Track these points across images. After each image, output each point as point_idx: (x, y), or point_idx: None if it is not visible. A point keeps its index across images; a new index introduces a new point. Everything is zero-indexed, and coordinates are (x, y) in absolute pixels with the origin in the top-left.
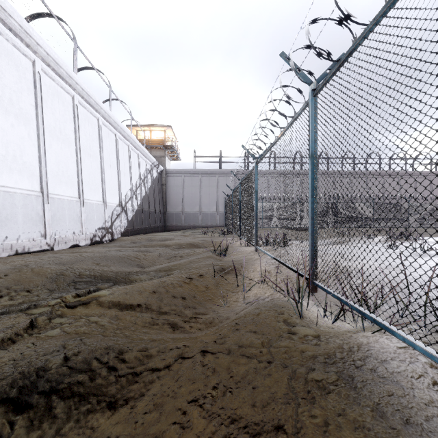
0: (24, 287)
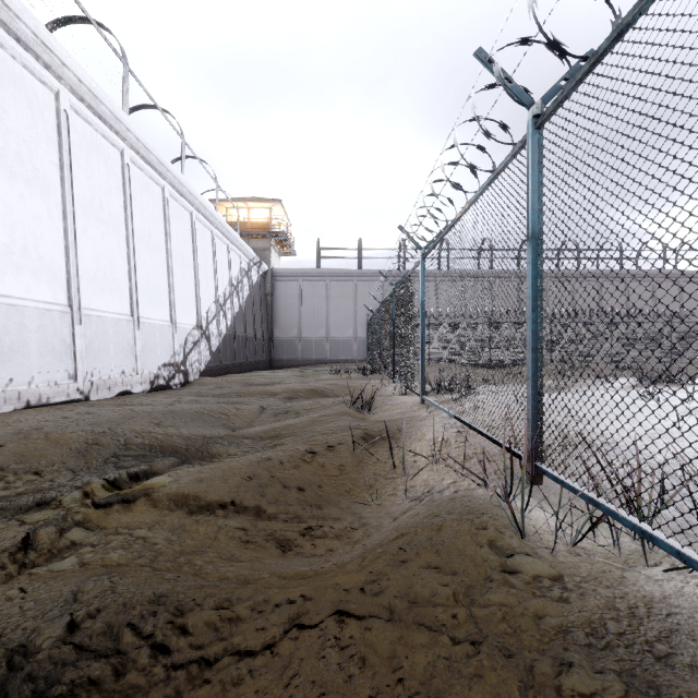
0: (31, 467)
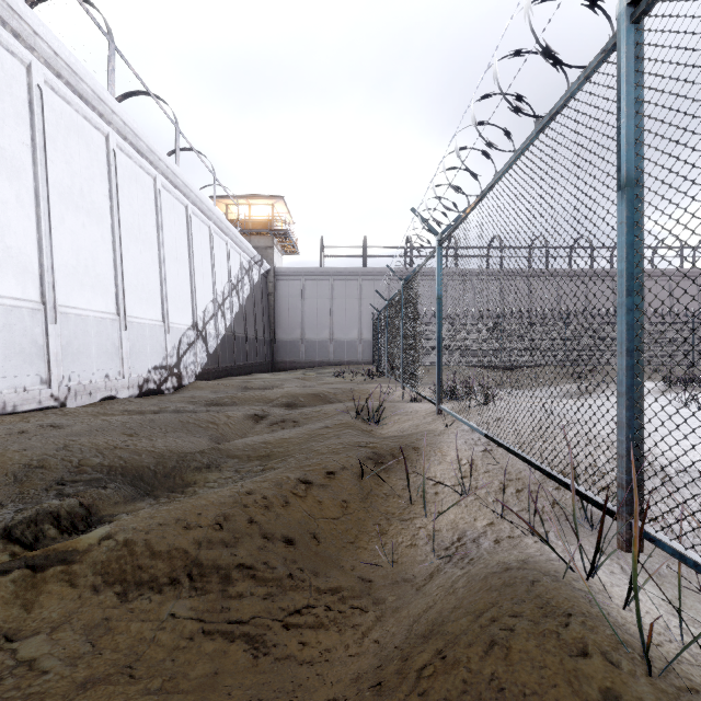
0: None
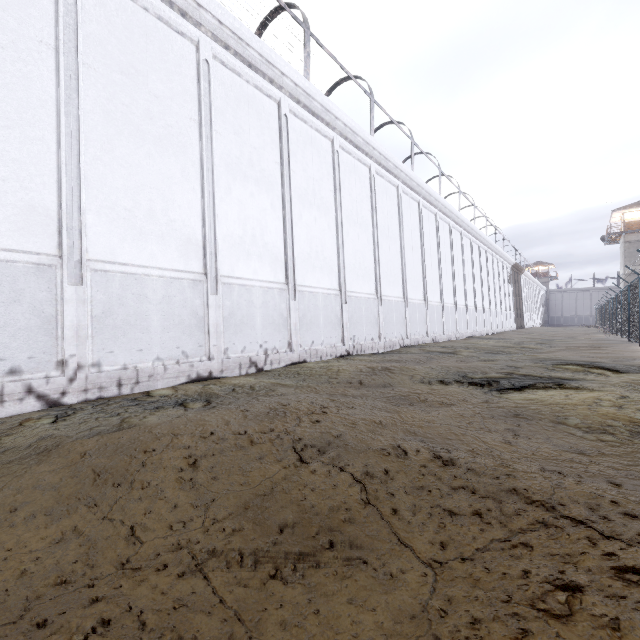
0: None
